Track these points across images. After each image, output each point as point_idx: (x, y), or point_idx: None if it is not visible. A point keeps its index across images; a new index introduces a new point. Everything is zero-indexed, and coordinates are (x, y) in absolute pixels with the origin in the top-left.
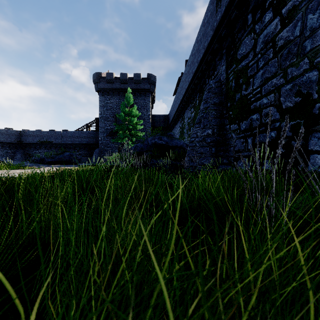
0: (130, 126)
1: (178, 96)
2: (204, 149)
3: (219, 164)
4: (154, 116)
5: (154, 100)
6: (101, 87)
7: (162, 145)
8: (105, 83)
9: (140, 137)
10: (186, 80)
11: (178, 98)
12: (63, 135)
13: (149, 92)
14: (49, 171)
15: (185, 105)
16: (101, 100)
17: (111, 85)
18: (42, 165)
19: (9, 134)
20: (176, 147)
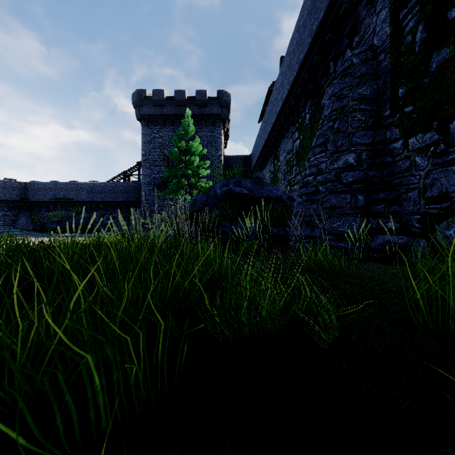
0: (188, 170)
1: (267, 118)
2: (338, 198)
3: (375, 232)
4: (227, 158)
5: (228, 135)
6: (145, 113)
7: (242, 195)
8: (152, 106)
9: (204, 188)
10: (284, 84)
11: (267, 122)
12: (89, 188)
13: (220, 119)
14: (22, 246)
15: (281, 130)
16: (146, 133)
17: (161, 109)
18: (38, 234)
19: (8, 188)
20: (269, 199)
